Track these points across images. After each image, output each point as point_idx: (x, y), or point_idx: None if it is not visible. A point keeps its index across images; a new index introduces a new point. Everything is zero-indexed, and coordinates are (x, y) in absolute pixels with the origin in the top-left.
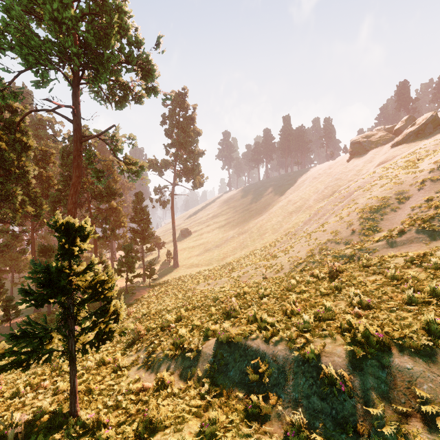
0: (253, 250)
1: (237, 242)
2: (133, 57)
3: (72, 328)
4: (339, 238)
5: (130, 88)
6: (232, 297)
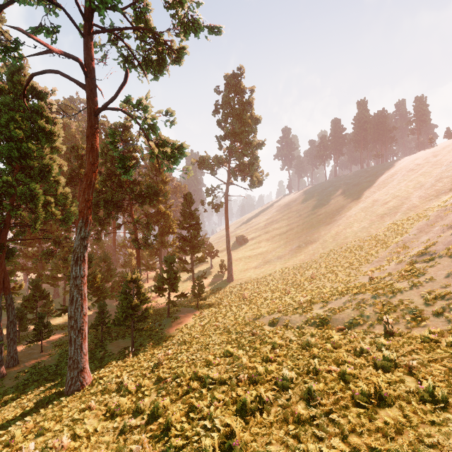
0: (331, 266)
1: (305, 253)
2: None
3: None
4: None
5: (167, 43)
6: (350, 402)
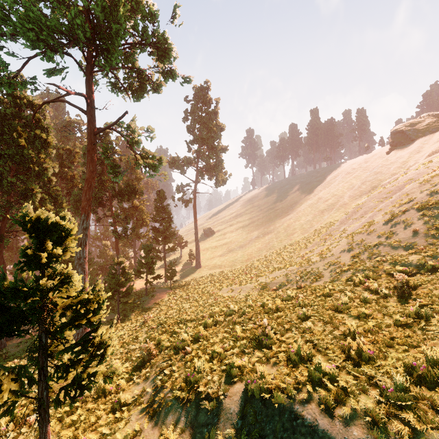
0: (280, 252)
1: (262, 242)
2: (147, 34)
3: (43, 365)
4: (396, 241)
5: (148, 76)
6: (262, 313)
